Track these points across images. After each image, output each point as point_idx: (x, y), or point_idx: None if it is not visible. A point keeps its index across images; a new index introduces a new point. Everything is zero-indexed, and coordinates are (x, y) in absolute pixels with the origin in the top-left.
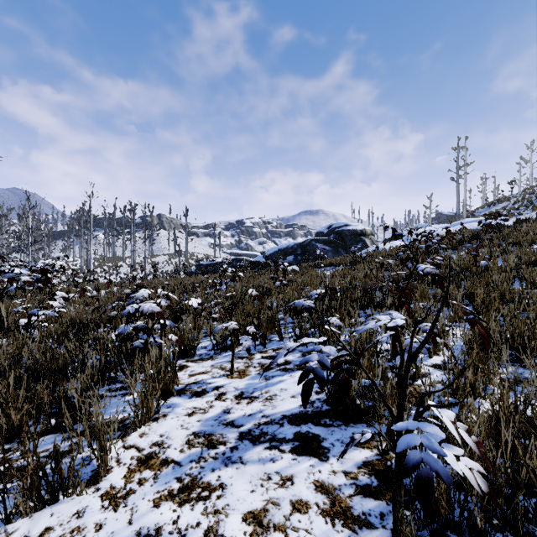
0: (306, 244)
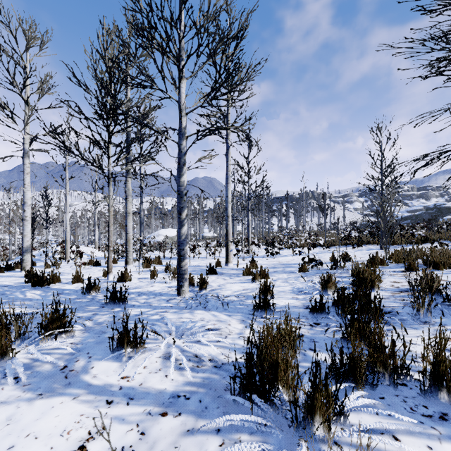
0: (418, 214)
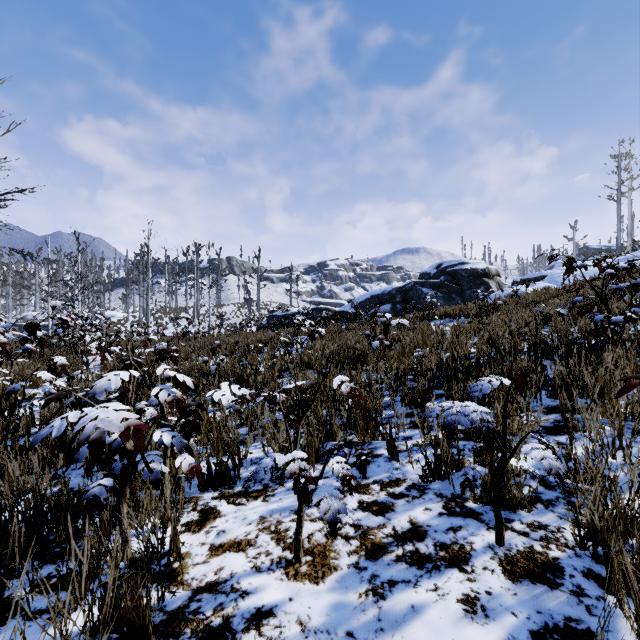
0: (408, 289)
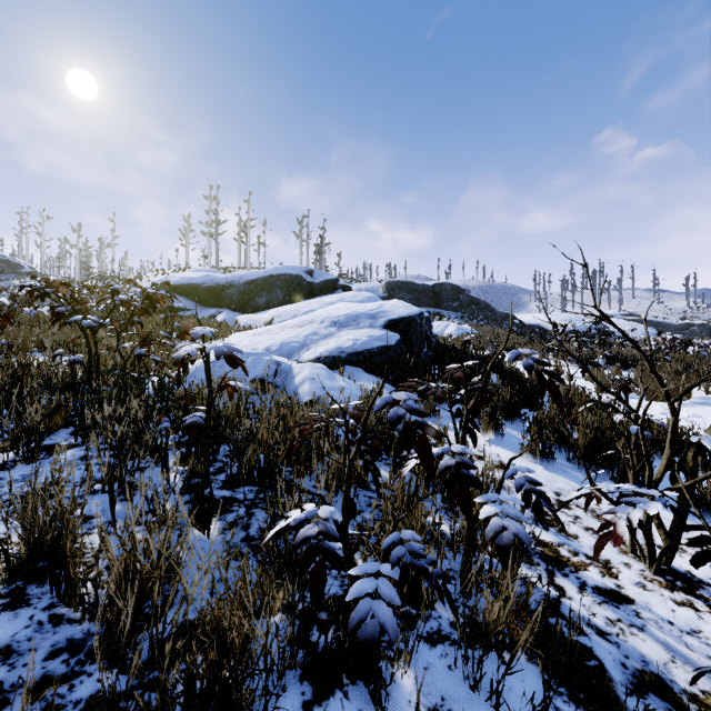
0: None
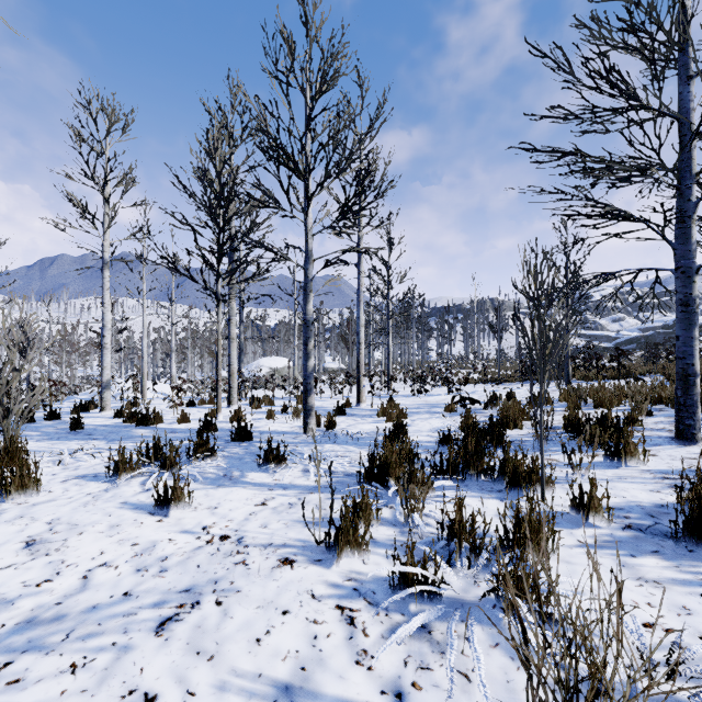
0: (648, 335)
